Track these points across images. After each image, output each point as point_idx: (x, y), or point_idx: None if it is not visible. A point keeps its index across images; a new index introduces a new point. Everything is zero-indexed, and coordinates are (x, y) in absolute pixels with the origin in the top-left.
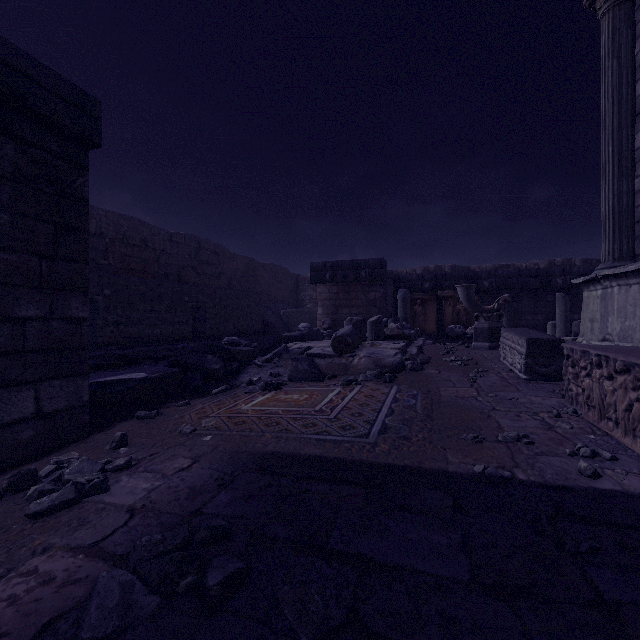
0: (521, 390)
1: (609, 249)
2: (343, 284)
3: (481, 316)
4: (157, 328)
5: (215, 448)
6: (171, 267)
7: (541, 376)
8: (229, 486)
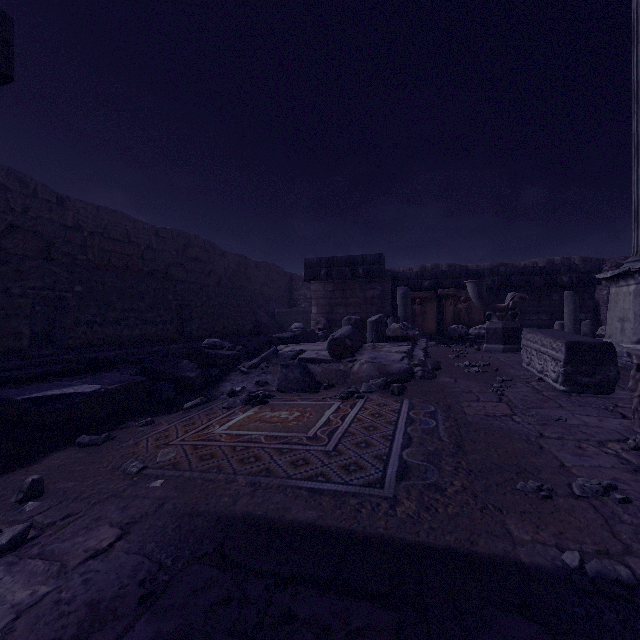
0: (565, 406)
1: None
2: (339, 281)
3: (494, 315)
4: (137, 328)
5: (161, 505)
6: (157, 264)
7: (584, 387)
8: (158, 602)
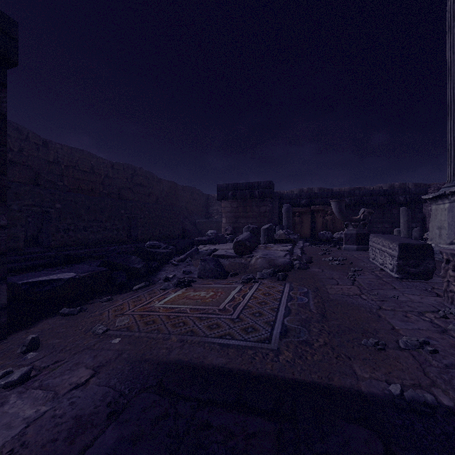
0: (397, 288)
1: (454, 171)
2: (241, 200)
3: (350, 224)
4: (99, 234)
5: (120, 354)
6: (113, 188)
7: (411, 275)
8: (120, 416)
